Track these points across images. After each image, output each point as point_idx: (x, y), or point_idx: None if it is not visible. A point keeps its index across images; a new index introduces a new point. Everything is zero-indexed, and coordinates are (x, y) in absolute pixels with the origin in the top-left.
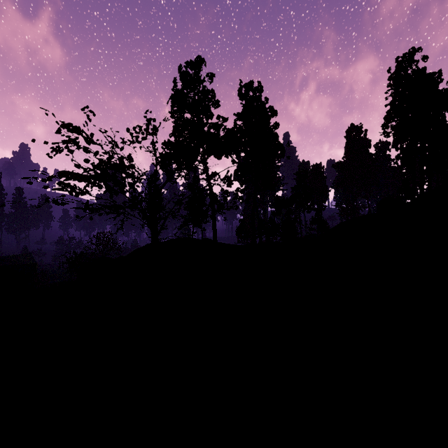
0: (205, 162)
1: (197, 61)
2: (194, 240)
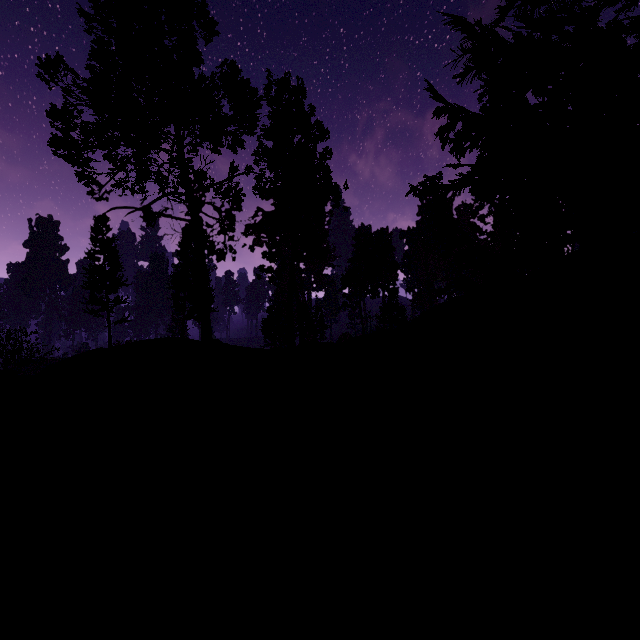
0: (181, 153)
1: None
2: (185, 341)
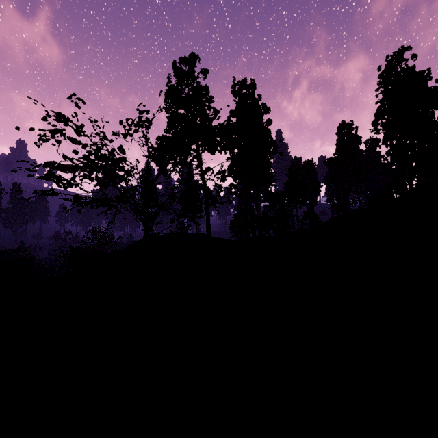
0: (199, 157)
1: (191, 57)
2: (189, 234)
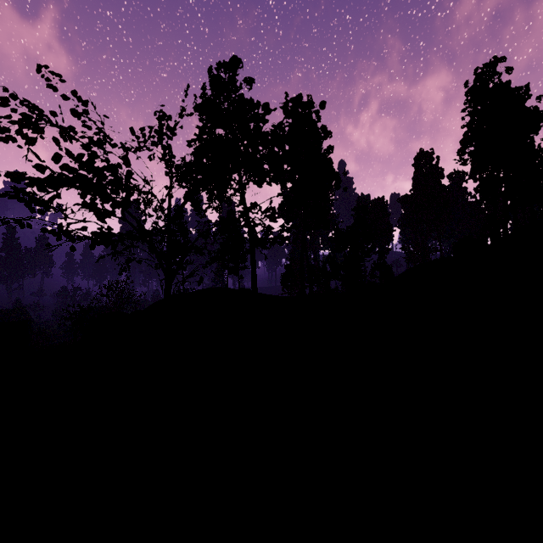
0: (242, 190)
1: (232, 61)
2: (230, 290)
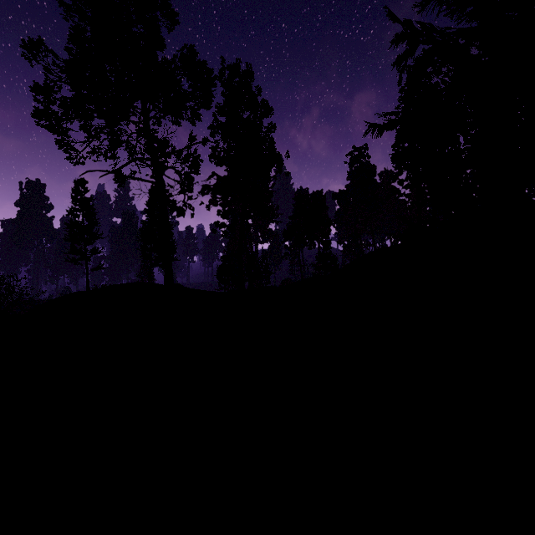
0: (147, 124)
1: None
2: (152, 286)
